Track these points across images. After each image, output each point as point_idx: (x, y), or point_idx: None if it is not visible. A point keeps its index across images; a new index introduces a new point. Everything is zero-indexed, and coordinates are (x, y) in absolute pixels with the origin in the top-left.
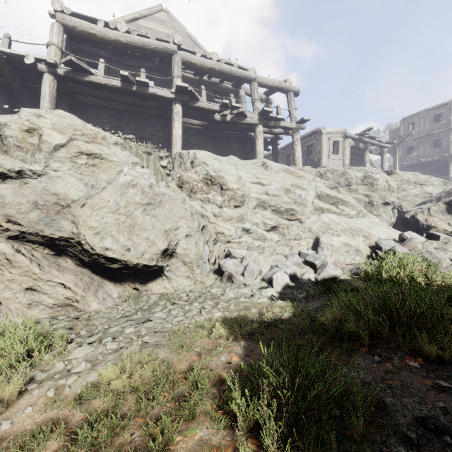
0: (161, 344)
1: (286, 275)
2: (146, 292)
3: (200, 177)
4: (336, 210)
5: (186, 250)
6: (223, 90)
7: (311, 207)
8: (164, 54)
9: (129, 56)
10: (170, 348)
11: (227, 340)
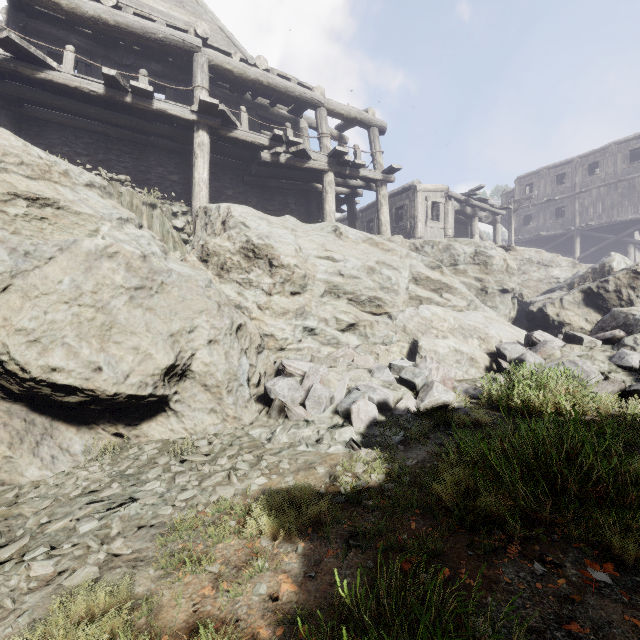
0: (145, 557)
1: (372, 405)
2: (138, 438)
3: (237, 246)
4: (439, 299)
5: (209, 365)
6: (275, 118)
7: (404, 296)
8: (181, 49)
9: (123, 50)
10: (162, 567)
11: (272, 540)
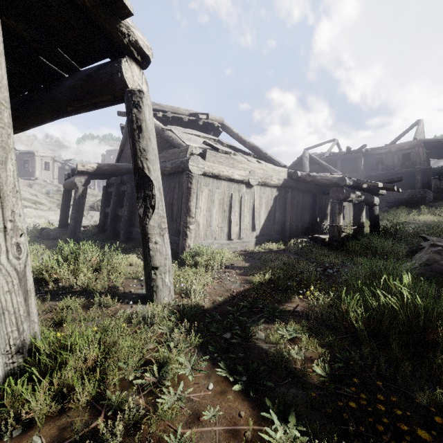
0: None
1: None
2: None
3: None
4: (35, 207)
5: None
6: None
7: None
8: None
9: None
10: None
11: None
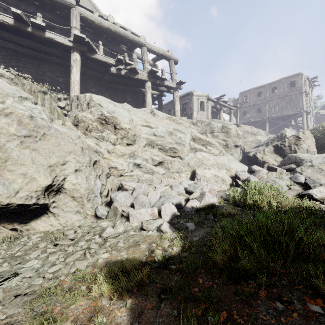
0: (15, 321)
1: (173, 205)
2: (28, 231)
3: (95, 117)
4: (205, 149)
5: (76, 185)
6: (119, 51)
7: (188, 147)
8: (63, 5)
9: (28, 3)
10: None
11: (109, 299)
